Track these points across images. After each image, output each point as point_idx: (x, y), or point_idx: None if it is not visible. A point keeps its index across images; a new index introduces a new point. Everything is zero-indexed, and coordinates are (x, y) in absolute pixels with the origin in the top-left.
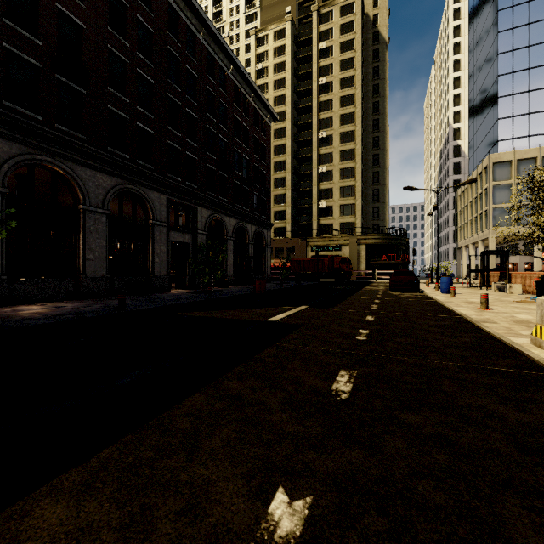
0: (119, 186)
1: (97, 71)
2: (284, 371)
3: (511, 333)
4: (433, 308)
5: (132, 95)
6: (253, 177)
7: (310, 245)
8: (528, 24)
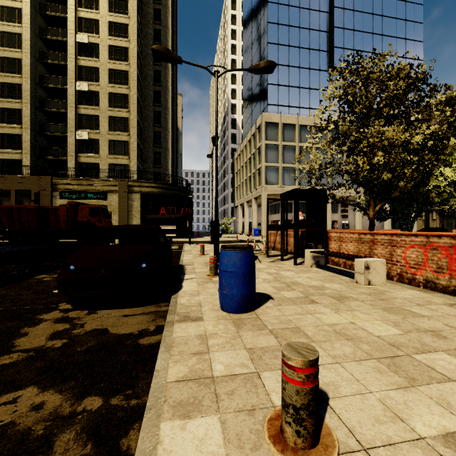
0: None
1: None
2: None
3: None
4: None
5: None
6: None
7: (58, 188)
8: (288, 5)
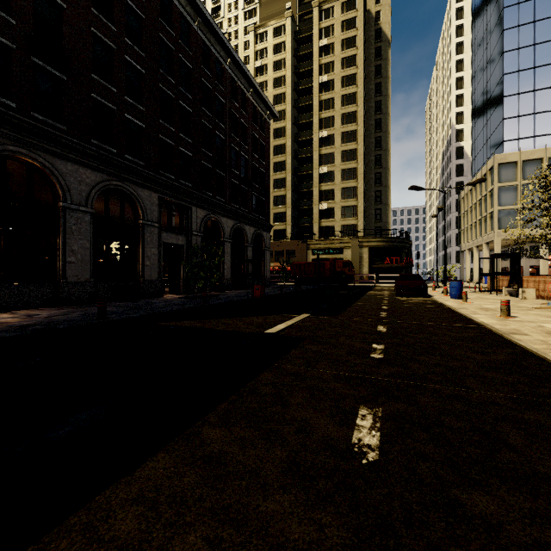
0: (105, 182)
1: (79, 56)
2: (285, 408)
3: None
4: (449, 316)
5: (119, 84)
6: (252, 176)
7: (311, 248)
8: (533, 21)
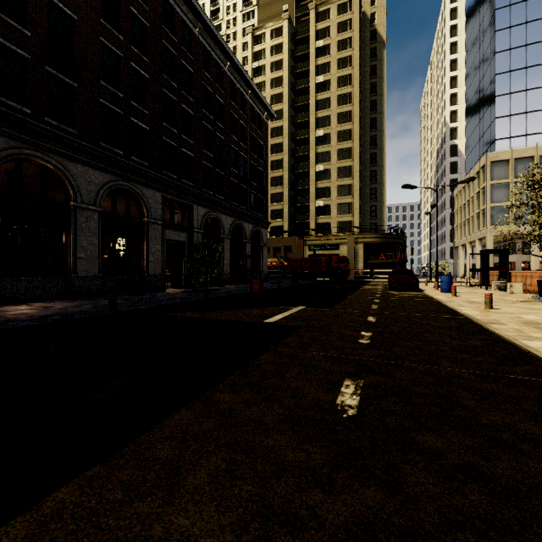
0: (112, 183)
1: (89, 64)
2: (282, 380)
3: (522, 336)
4: (436, 309)
5: (125, 90)
6: (250, 175)
7: (308, 244)
8: (525, 23)
